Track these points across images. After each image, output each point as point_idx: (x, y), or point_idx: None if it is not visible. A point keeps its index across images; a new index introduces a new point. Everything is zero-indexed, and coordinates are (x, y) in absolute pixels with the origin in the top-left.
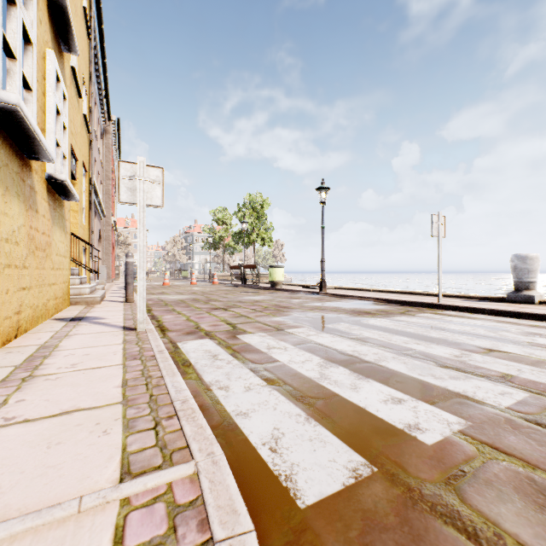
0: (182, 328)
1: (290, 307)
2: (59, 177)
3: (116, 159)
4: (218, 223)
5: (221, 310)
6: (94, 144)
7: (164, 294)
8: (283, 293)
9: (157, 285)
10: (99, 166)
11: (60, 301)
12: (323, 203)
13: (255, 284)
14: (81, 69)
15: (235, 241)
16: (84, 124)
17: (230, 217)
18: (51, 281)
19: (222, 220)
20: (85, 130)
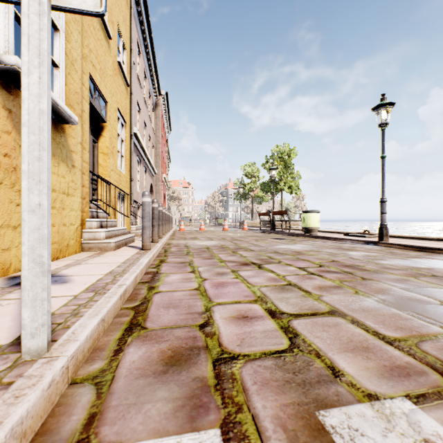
0: (173, 319)
1: (362, 267)
2: (6, 59)
3: (167, 130)
4: (248, 177)
5: (253, 268)
6: (143, 110)
7: (194, 239)
8: (324, 242)
9: (195, 230)
10: (150, 132)
11: (54, 248)
12: (383, 126)
13: (284, 230)
14: (114, 15)
15: (263, 191)
16: (121, 74)
17: (258, 171)
18: (17, 221)
19: (250, 174)
20: (123, 82)
